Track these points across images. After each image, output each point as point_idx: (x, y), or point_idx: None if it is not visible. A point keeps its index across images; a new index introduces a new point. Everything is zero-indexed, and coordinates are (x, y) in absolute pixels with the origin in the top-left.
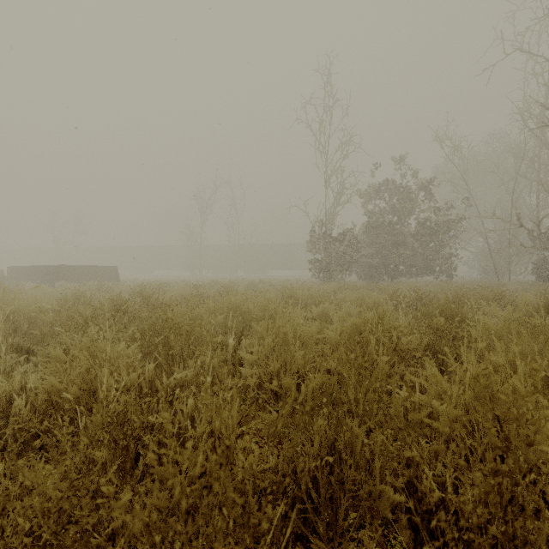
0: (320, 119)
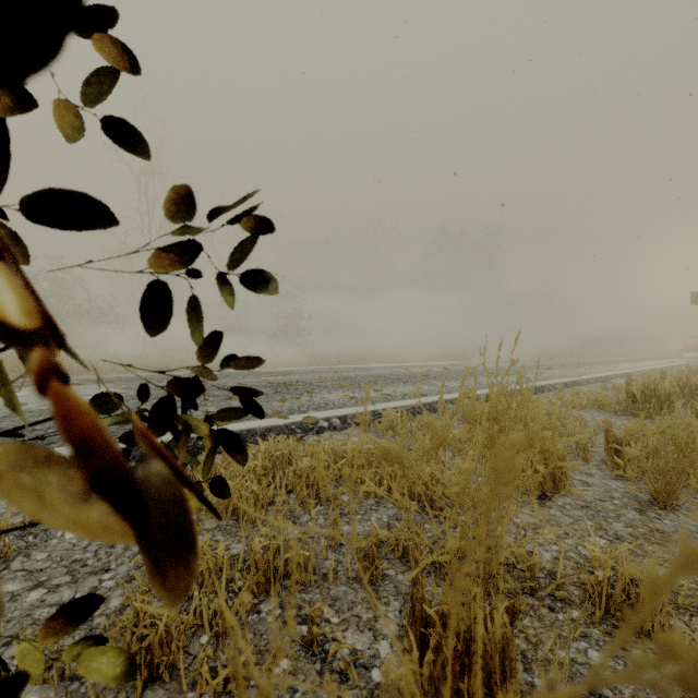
0: None
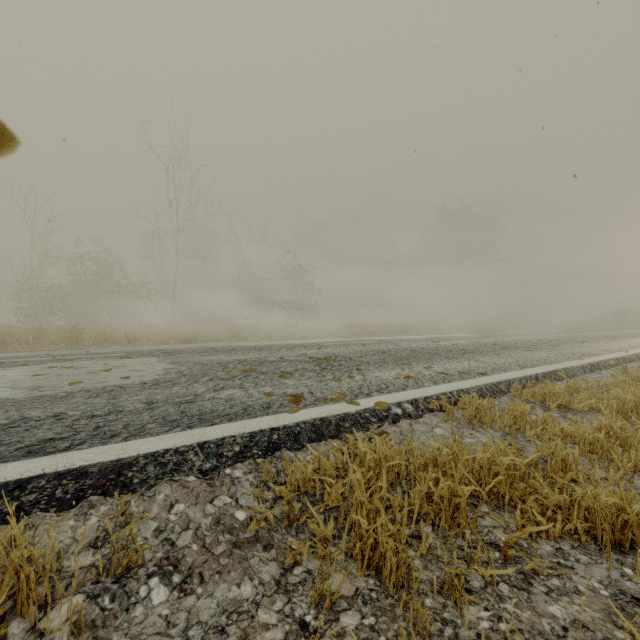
0: (26, 198)
